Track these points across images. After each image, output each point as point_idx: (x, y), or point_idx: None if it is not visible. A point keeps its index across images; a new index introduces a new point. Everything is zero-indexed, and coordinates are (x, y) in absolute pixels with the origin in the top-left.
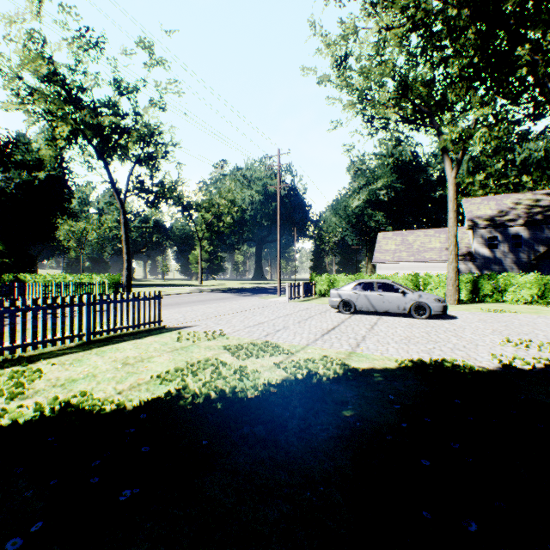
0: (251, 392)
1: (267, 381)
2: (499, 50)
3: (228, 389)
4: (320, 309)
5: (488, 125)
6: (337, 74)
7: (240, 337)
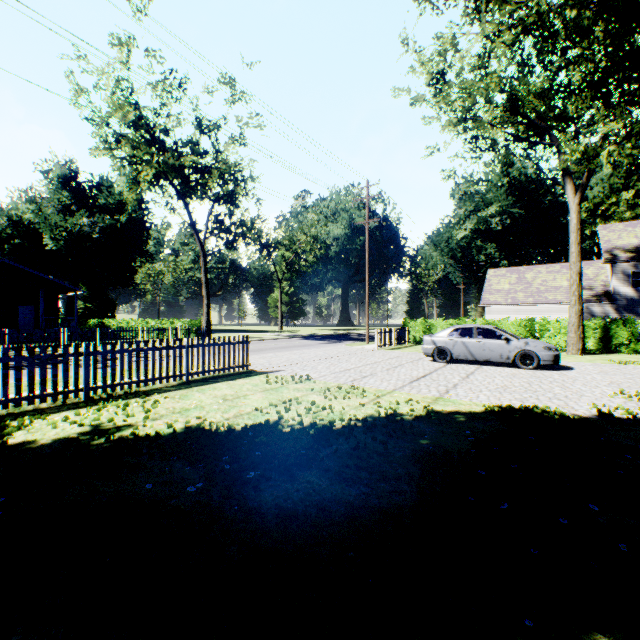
0: (338, 423)
1: (353, 416)
2: (631, 53)
3: (317, 421)
4: (412, 358)
5: (619, 141)
6: (433, 94)
7: (326, 381)
